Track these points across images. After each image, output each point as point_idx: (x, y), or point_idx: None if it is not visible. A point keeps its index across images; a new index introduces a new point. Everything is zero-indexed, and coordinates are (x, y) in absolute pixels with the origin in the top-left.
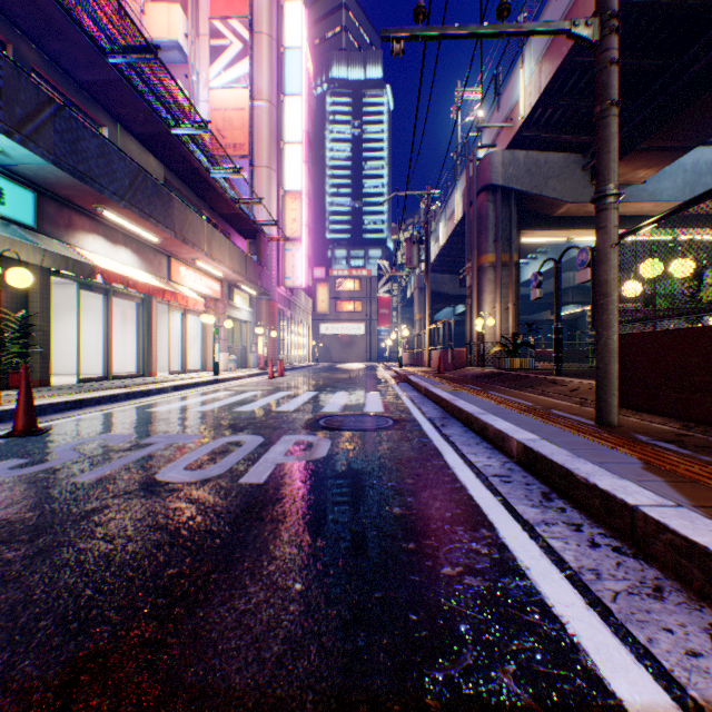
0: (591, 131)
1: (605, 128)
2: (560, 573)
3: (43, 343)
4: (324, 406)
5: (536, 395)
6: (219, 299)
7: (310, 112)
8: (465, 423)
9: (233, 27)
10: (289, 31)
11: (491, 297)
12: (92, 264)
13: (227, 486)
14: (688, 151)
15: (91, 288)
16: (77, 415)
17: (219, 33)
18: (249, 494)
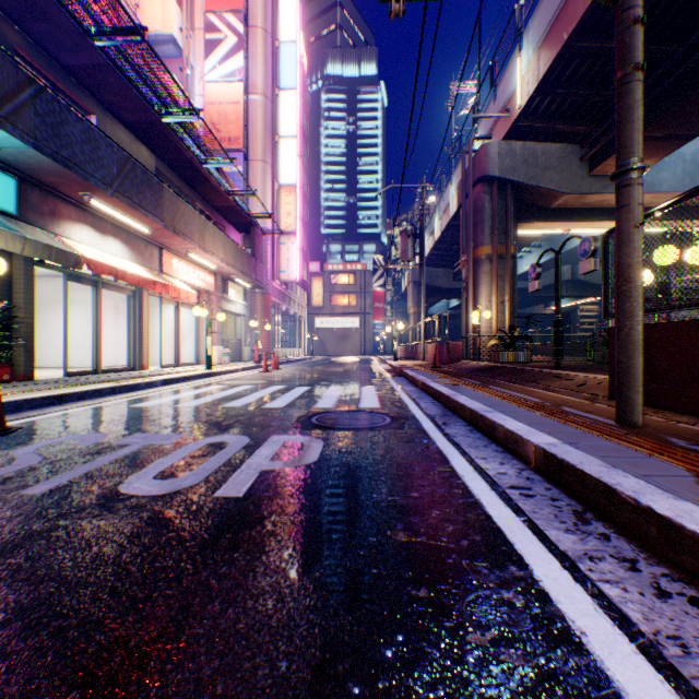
0: (589, 121)
1: (628, 95)
2: (630, 643)
3: (27, 335)
4: (317, 402)
5: (540, 390)
6: (213, 292)
7: (305, 108)
8: (469, 421)
9: (227, 20)
10: (284, 25)
11: (487, 290)
12: (78, 253)
13: (199, 501)
14: (689, 141)
15: (79, 280)
16: (55, 411)
17: (214, 27)
18: (224, 512)
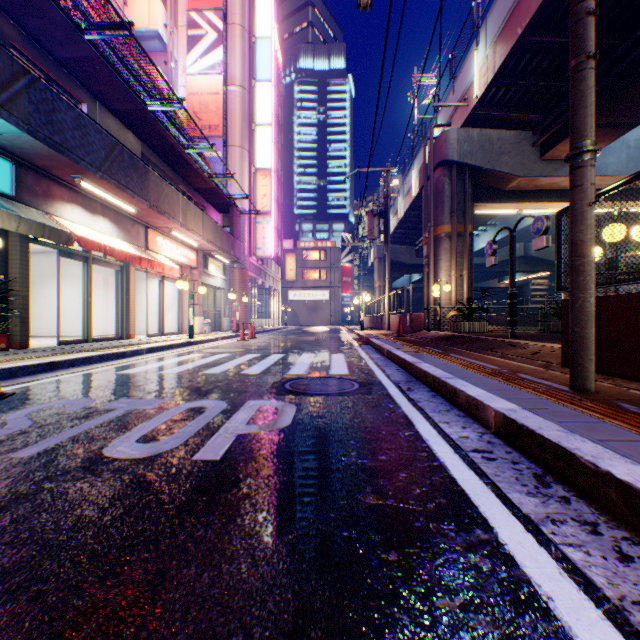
0: (541, 110)
1: (582, 82)
2: (596, 608)
3: (22, 307)
4: (290, 368)
5: (497, 358)
6: (195, 267)
7: (280, 98)
8: (431, 387)
9: (208, 18)
10: (260, 22)
11: (447, 265)
12: (69, 231)
13: (178, 464)
14: (633, 128)
15: (71, 256)
16: (47, 378)
17: (196, 24)
18: (201, 475)
